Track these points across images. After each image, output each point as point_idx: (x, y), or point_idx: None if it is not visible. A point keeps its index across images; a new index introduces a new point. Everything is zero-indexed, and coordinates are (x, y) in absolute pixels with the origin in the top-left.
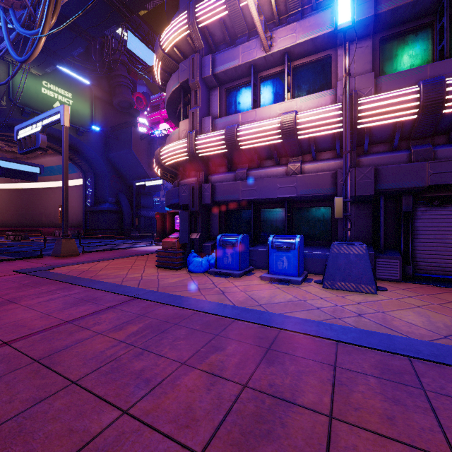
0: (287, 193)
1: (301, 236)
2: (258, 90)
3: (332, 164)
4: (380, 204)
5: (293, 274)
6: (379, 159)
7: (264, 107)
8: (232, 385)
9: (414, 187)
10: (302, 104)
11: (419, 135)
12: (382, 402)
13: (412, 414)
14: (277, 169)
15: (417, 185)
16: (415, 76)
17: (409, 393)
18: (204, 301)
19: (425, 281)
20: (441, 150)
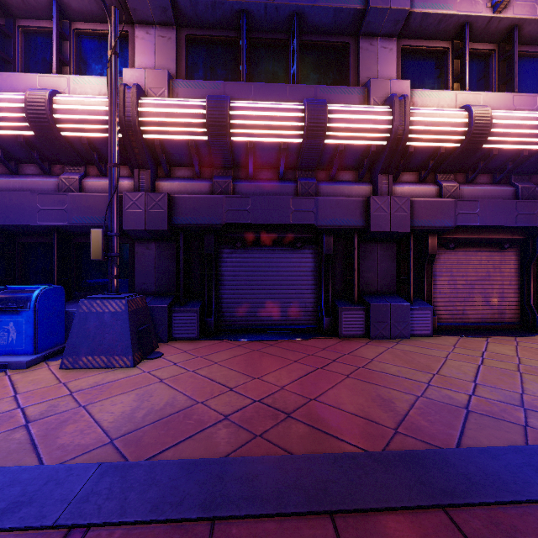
0: (53, 219)
1: (52, 287)
2: (17, 46)
3: (126, 184)
4: (180, 243)
5: (26, 350)
6: (181, 186)
7: (14, 74)
8: None
9: (211, 224)
10: (77, 87)
11: (220, 163)
12: None
13: None
14: (44, 181)
15: (215, 222)
16: (213, 91)
17: None
18: None
19: (226, 335)
20: (241, 185)
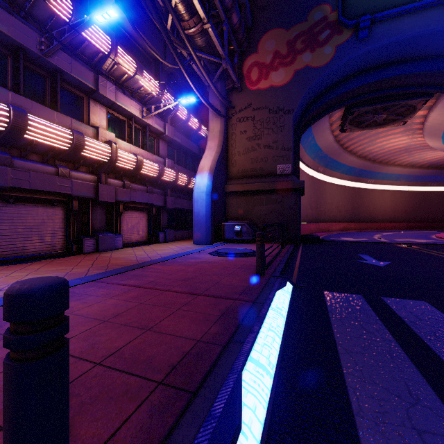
0: None
1: None
2: None
3: None
4: None
5: None
6: None
7: None
8: (0, 342)
9: None
10: None
11: (1, 143)
12: (76, 302)
13: (88, 298)
14: None
15: (2, 185)
16: (0, 94)
17: (79, 296)
18: None
19: (5, 263)
20: (17, 161)
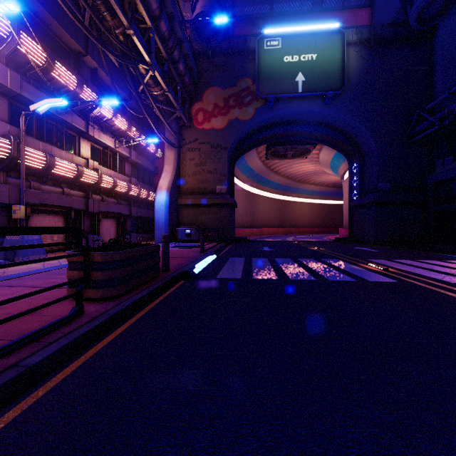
0: None
1: None
2: None
3: None
4: None
5: None
6: (15, 182)
7: None
8: None
9: (36, 203)
10: None
11: (34, 175)
12: None
13: None
14: None
15: (37, 202)
16: (36, 144)
17: None
18: (26, 272)
19: None
20: (42, 186)
